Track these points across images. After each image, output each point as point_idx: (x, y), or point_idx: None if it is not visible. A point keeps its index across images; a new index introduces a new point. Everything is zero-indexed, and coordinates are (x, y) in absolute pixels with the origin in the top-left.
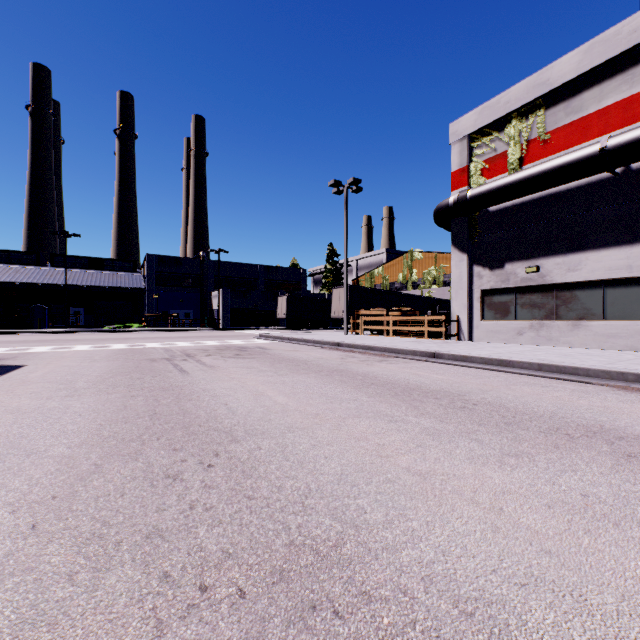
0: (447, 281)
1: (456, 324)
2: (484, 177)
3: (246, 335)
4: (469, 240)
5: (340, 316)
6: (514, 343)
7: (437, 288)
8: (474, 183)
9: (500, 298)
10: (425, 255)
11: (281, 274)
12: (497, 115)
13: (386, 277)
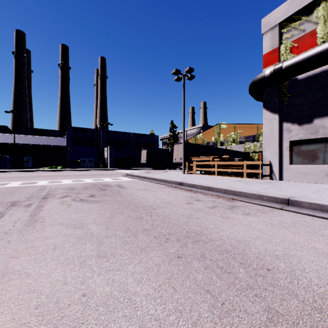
0: (242, 141)
1: (268, 167)
2: (293, 53)
3: (119, 173)
4: (279, 103)
5: (178, 161)
6: (323, 183)
7: (235, 145)
8: (284, 59)
9: (308, 147)
10: (228, 126)
11: (144, 138)
12: (307, 1)
13: (204, 139)
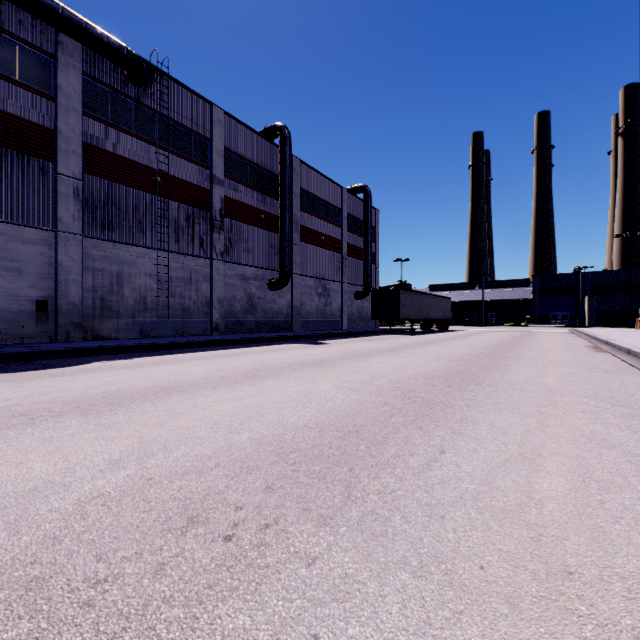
0: None
1: None
2: None
3: None
4: None
5: None
6: None
7: None
8: None
9: None
10: None
11: None
12: None
13: None
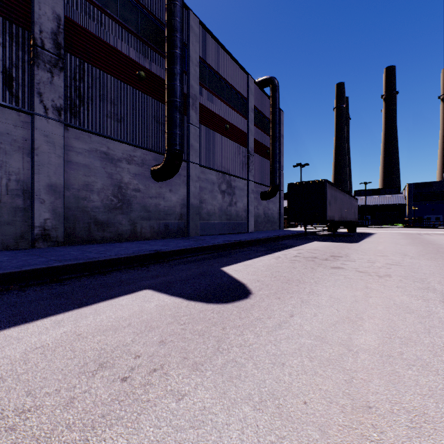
0: None
1: None
2: None
3: None
4: None
5: None
6: None
7: None
8: None
9: None
10: None
11: None
12: None
13: None
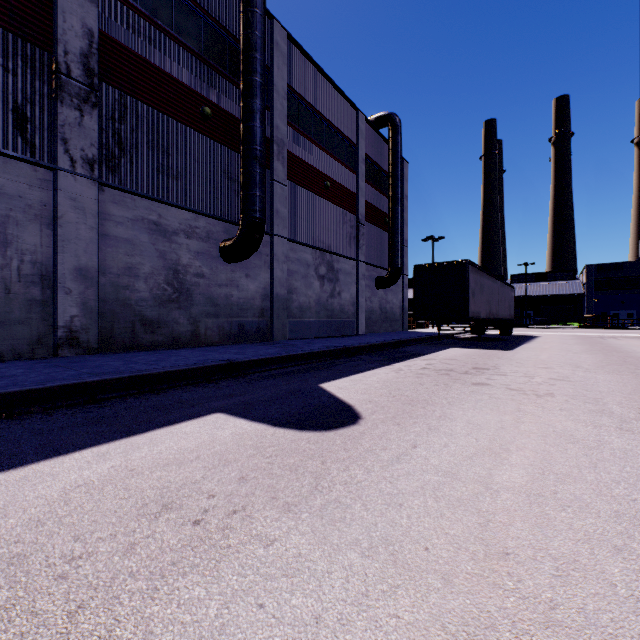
0: None
1: None
2: None
3: None
4: None
5: None
6: None
7: None
8: None
9: None
10: None
11: None
12: None
13: None
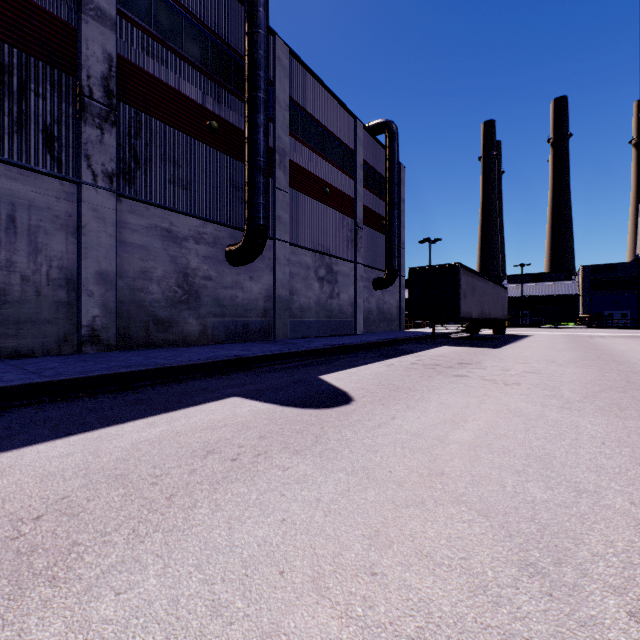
0: None
1: None
2: None
3: None
4: None
5: None
6: None
7: None
8: None
9: None
10: None
11: None
12: None
13: None
